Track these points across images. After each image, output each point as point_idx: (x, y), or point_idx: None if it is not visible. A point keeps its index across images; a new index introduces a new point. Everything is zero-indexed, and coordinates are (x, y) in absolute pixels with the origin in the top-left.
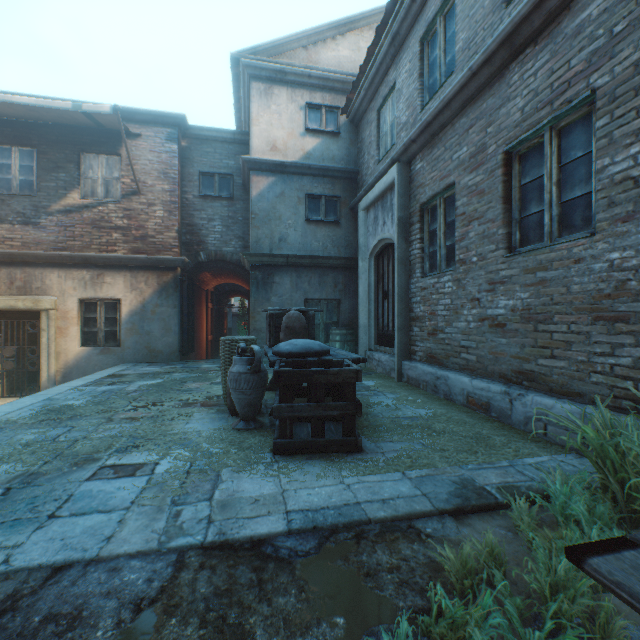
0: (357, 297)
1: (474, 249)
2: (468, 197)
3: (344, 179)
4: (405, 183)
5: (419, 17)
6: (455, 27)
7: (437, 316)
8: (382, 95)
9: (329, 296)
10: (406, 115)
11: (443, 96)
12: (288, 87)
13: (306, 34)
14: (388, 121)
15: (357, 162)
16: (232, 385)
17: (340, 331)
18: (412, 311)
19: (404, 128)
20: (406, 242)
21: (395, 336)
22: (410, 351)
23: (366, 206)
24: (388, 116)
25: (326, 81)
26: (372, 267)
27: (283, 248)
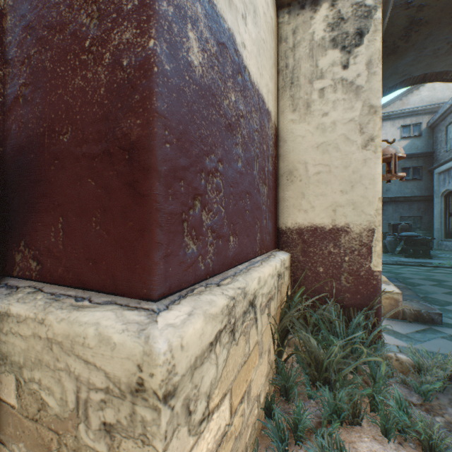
0: (432, 215)
1: None
2: None
3: (424, 156)
4: None
5: None
6: None
7: None
8: (448, 121)
9: (414, 215)
10: None
11: None
12: (390, 121)
13: (400, 94)
14: (451, 133)
15: (432, 147)
16: (387, 243)
17: (421, 231)
18: None
19: None
20: None
21: None
22: None
23: (438, 173)
24: (451, 131)
25: (412, 112)
26: (442, 201)
27: (387, 194)
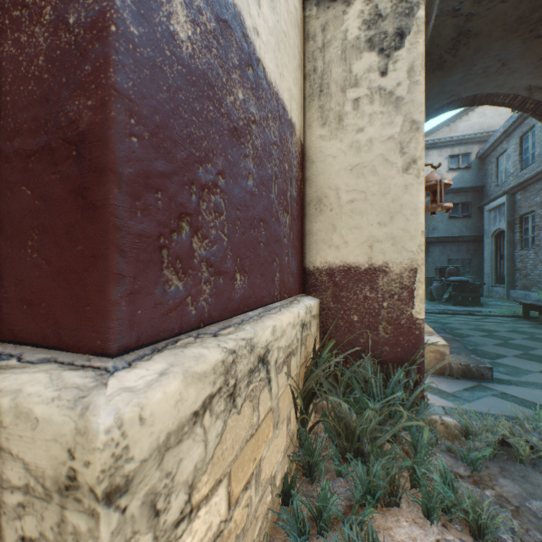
0: (482, 257)
1: (541, 241)
2: (539, 219)
3: (473, 191)
4: (511, 204)
5: (518, 127)
6: (534, 144)
7: (526, 268)
8: (498, 152)
9: (463, 257)
10: (512, 170)
11: (526, 176)
12: (437, 149)
13: (448, 120)
14: (502, 166)
15: (482, 180)
16: (434, 289)
17: (471, 276)
18: (515, 266)
19: (511, 176)
20: (511, 232)
21: (504, 278)
22: (514, 285)
23: (488, 210)
24: (502, 163)
25: (461, 140)
26: (492, 242)
27: (434, 233)
